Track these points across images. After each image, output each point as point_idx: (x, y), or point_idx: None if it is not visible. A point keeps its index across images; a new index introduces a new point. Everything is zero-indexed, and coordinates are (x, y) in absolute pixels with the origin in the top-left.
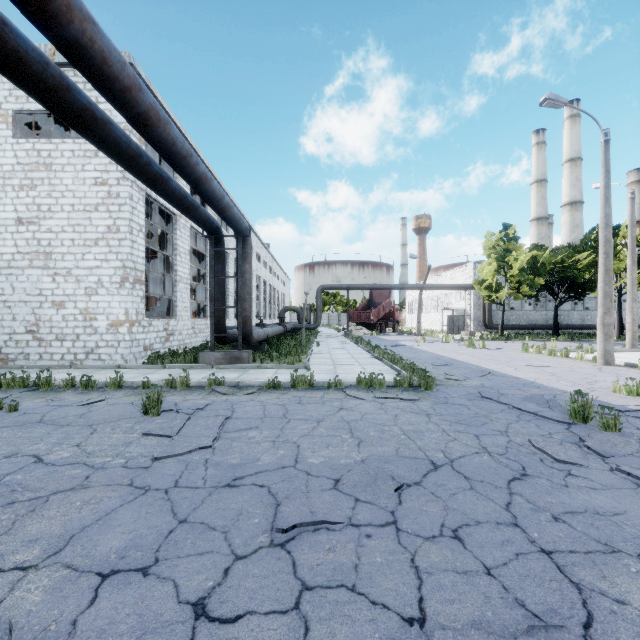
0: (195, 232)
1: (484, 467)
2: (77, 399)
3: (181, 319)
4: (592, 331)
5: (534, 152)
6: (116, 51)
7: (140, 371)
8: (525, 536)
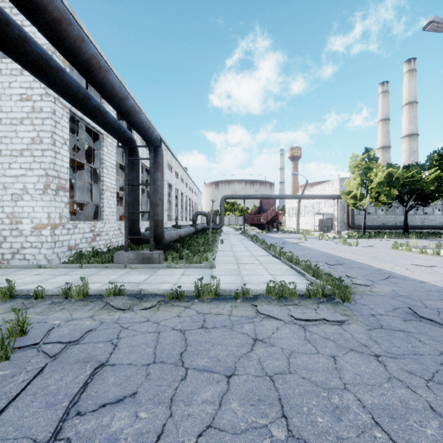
0: (122, 151)
1: None
2: None
3: (108, 222)
4: (430, 230)
5: (380, 98)
6: None
7: (56, 271)
8: None
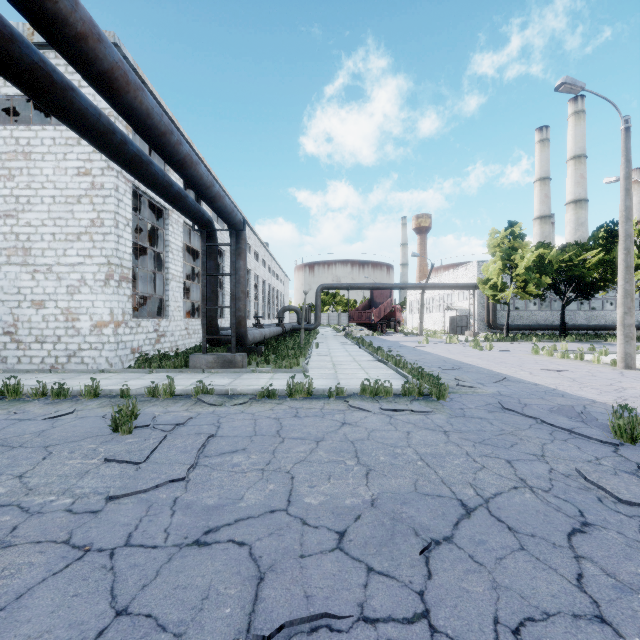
0: (189, 228)
1: (530, 511)
2: (43, 411)
3: (173, 319)
4: (598, 331)
5: (537, 150)
6: None
7: (124, 376)
8: None
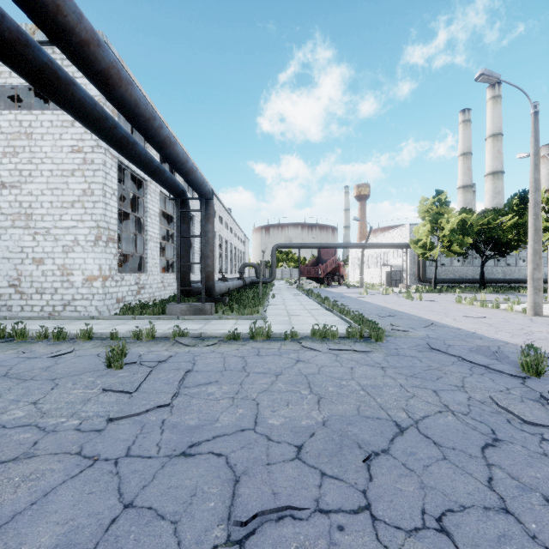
0: (164, 197)
1: (451, 430)
2: (47, 351)
3: (151, 274)
4: (513, 284)
5: (461, 129)
6: (71, 1)
7: (112, 322)
8: (522, 528)
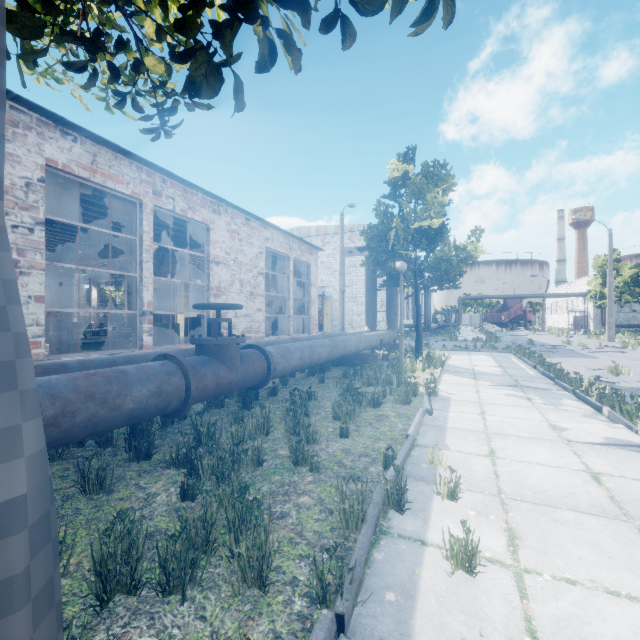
0: None
1: None
2: None
3: None
4: None
5: None
6: None
7: None
8: None
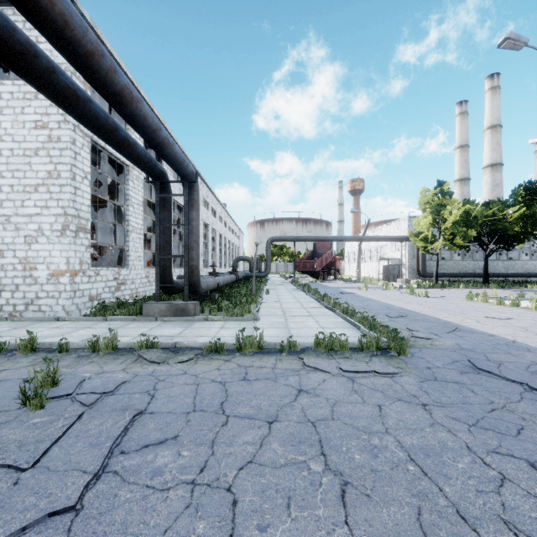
0: (150, 185)
1: None
2: None
3: (134, 268)
4: (515, 279)
5: (458, 121)
6: None
7: (77, 324)
8: None
